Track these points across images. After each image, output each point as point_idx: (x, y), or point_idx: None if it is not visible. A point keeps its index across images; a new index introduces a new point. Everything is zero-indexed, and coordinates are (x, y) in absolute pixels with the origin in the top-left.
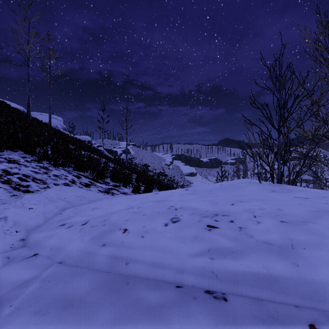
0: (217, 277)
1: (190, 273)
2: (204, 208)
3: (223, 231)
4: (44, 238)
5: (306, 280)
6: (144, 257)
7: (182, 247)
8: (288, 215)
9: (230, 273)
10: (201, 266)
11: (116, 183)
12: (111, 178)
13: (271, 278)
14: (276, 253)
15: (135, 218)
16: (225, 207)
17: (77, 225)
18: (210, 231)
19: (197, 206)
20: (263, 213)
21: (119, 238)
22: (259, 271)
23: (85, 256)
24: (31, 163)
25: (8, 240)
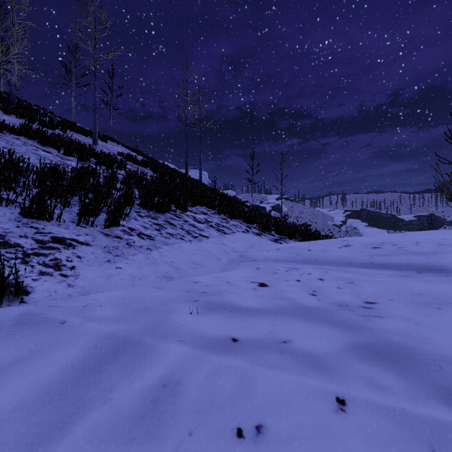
0: (373, 264)
1: (356, 263)
2: (373, 240)
3: (385, 249)
4: (255, 254)
5: (431, 263)
6: (326, 258)
7: (352, 254)
8: (449, 241)
9: (382, 262)
10: (363, 260)
11: (281, 236)
12: (276, 231)
13: (408, 263)
14: (419, 255)
15: (315, 246)
16: (393, 239)
17: (273, 250)
18: (374, 249)
19: (367, 240)
20: (427, 241)
21: (307, 253)
22: (401, 260)
23: (287, 258)
24: (215, 215)
25: (235, 254)
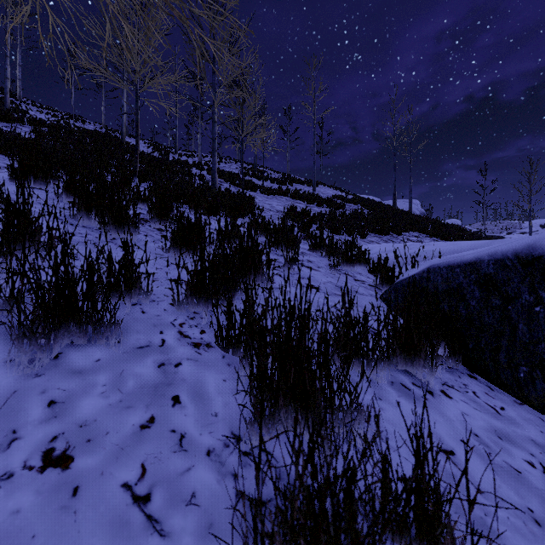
0: None
1: None
2: None
3: None
4: None
5: None
6: None
7: None
8: None
9: None
10: None
11: None
12: None
13: None
14: None
15: None
16: None
17: None
18: None
19: None
20: None
21: None
22: None
23: None
24: (426, 238)
25: None
